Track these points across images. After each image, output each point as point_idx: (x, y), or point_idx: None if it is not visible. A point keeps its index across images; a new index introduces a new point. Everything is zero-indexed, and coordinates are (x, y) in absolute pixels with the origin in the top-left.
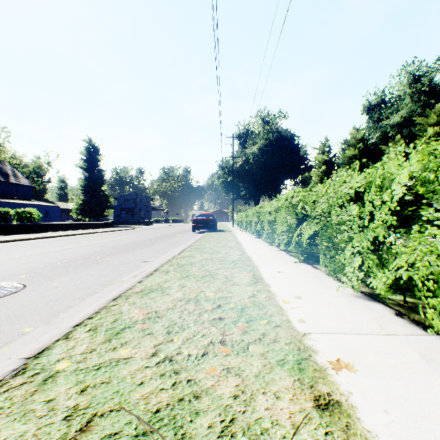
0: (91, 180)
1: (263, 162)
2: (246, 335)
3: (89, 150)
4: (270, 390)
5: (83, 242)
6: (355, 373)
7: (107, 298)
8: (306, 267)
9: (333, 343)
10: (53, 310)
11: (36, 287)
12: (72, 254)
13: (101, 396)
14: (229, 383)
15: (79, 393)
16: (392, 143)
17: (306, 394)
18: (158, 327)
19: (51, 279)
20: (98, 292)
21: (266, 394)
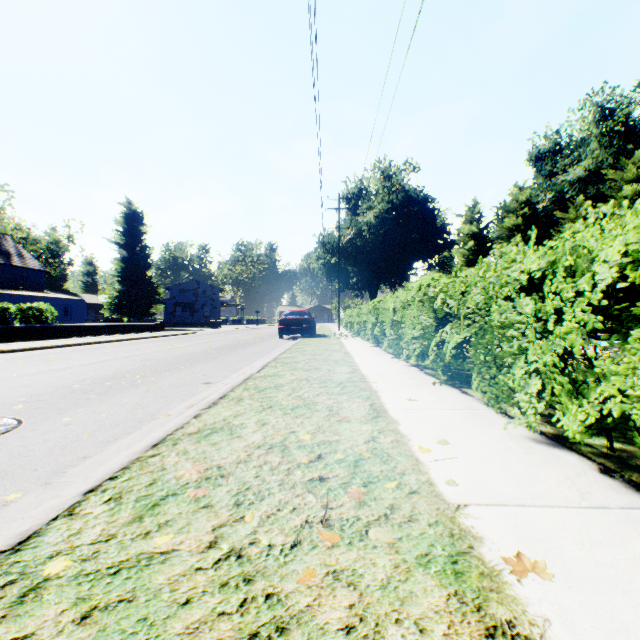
0: (132, 262)
1: (383, 236)
2: (364, 508)
3: (128, 217)
4: (408, 615)
5: (117, 353)
6: (549, 581)
7: (144, 443)
8: (451, 391)
9: (507, 523)
10: (59, 462)
11: (36, 423)
12: (98, 371)
13: (115, 628)
14: (337, 601)
15: (77, 622)
16: (571, 207)
17: (472, 623)
18: (221, 494)
19: (61, 411)
20: (132, 432)
21: (402, 625)
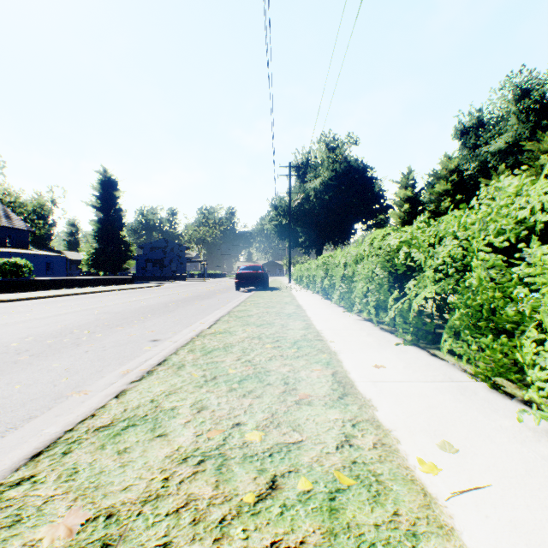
0: (107, 223)
1: (328, 200)
2: None
3: (103, 184)
4: None
5: (79, 305)
6: None
7: (22, 450)
8: (418, 354)
9: None
10: None
11: None
12: (49, 325)
13: None
14: None
15: None
16: (494, 175)
17: None
18: None
19: None
20: (34, 417)
21: None
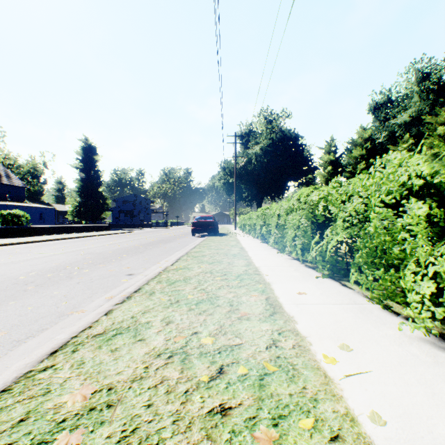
0: (88, 181)
1: (266, 163)
2: None
3: (85, 150)
4: None
5: (68, 248)
6: None
7: (43, 349)
8: (332, 284)
9: None
10: None
11: None
12: (47, 263)
13: None
14: None
15: None
16: (400, 142)
17: None
18: (98, 444)
19: None
20: (46, 329)
21: None
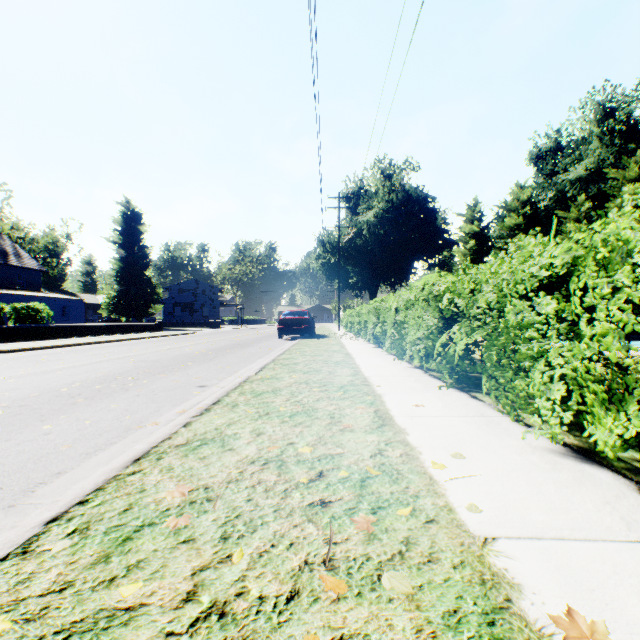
0: (130, 261)
1: (383, 235)
2: (374, 543)
3: (126, 217)
4: None
5: (111, 354)
6: None
7: (124, 457)
8: (459, 396)
9: (547, 564)
10: (29, 480)
11: (13, 432)
12: (89, 373)
13: None
14: None
15: None
16: (573, 207)
17: None
18: (206, 524)
19: (42, 418)
20: (115, 443)
21: None
